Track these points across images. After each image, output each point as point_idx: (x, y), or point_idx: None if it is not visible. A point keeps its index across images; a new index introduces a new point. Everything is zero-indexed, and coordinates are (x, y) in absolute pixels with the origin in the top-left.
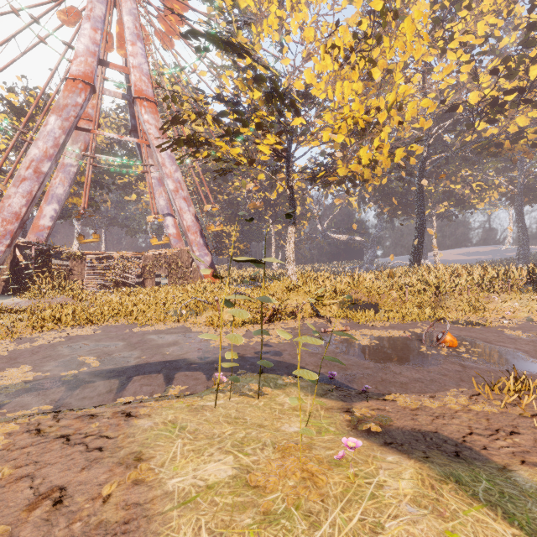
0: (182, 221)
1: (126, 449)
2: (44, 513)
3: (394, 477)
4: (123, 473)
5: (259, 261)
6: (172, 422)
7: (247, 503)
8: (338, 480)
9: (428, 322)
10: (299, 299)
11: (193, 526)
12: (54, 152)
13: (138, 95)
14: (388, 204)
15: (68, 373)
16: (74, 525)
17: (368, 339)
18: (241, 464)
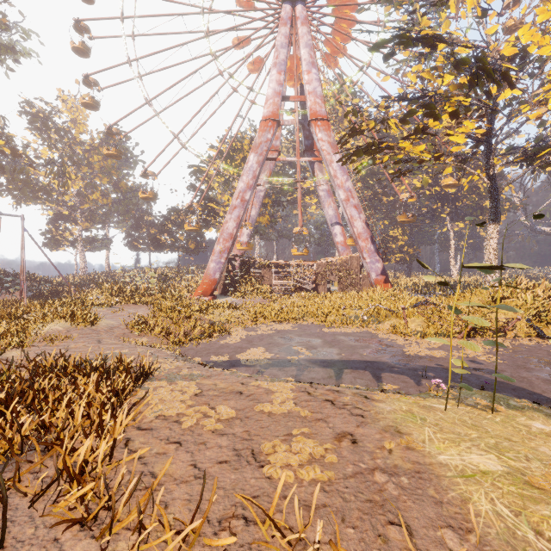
0: (352, 229)
1: (382, 421)
2: (349, 446)
3: None
4: (392, 438)
5: (496, 267)
6: (409, 412)
7: (537, 498)
8: None
9: None
10: (509, 314)
11: (484, 496)
12: (253, 182)
13: (313, 117)
14: None
15: (292, 358)
16: (376, 460)
17: None
18: (509, 465)
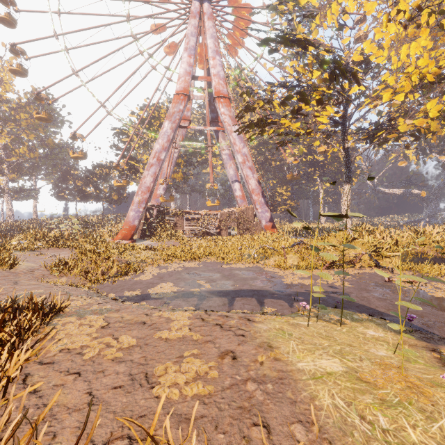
0: (248, 186)
1: (259, 339)
2: (230, 362)
3: None
4: (264, 352)
5: (343, 216)
6: (280, 329)
7: (364, 390)
8: (444, 396)
9: None
10: (357, 250)
11: (327, 392)
12: (167, 145)
13: (217, 95)
14: None
15: (195, 290)
16: (249, 372)
17: (443, 292)
18: (347, 365)
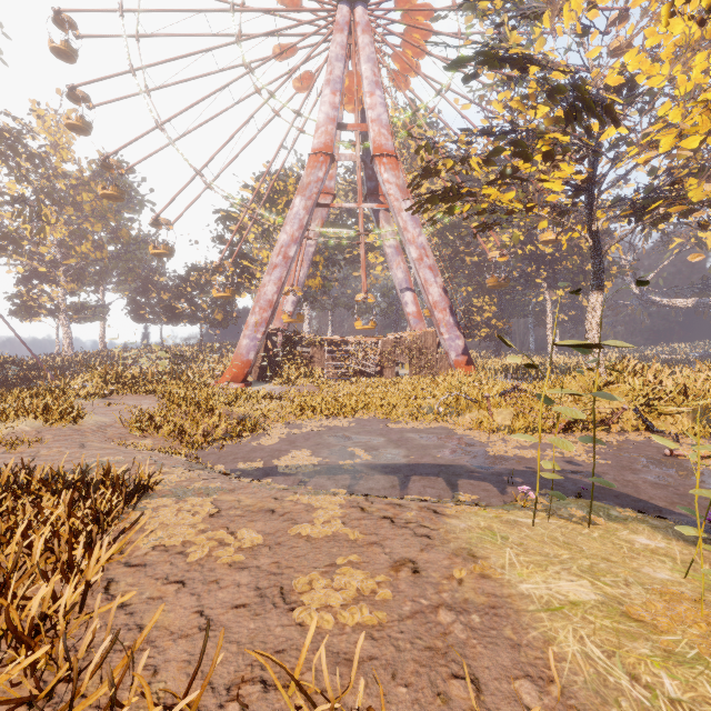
0: (427, 297)
1: (454, 543)
2: (409, 577)
3: None
4: (464, 564)
5: (593, 345)
6: (488, 529)
7: (635, 633)
8: None
9: None
10: (614, 403)
11: (572, 633)
12: (299, 234)
13: (377, 152)
14: None
15: (345, 462)
16: (442, 594)
17: None
18: (604, 592)
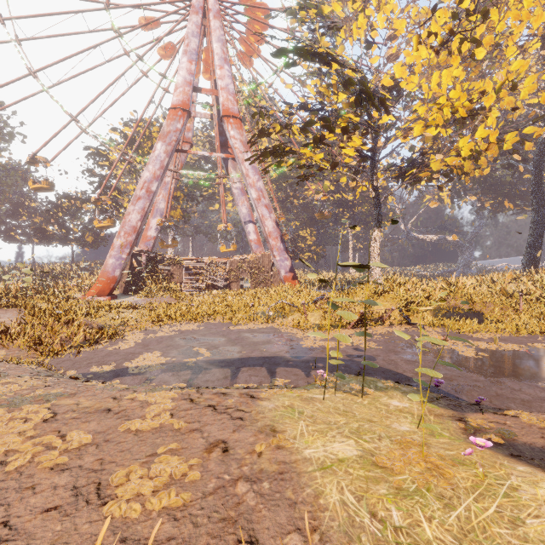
0: (264, 228)
1: (261, 422)
2: (219, 456)
3: (529, 484)
4: (266, 439)
5: (364, 266)
6: (290, 407)
7: (379, 478)
8: (465, 476)
9: None
10: (387, 305)
11: (336, 486)
12: (160, 173)
13: (226, 113)
14: (491, 197)
15: (189, 360)
16: (243, 468)
17: (474, 351)
18: (363, 448)
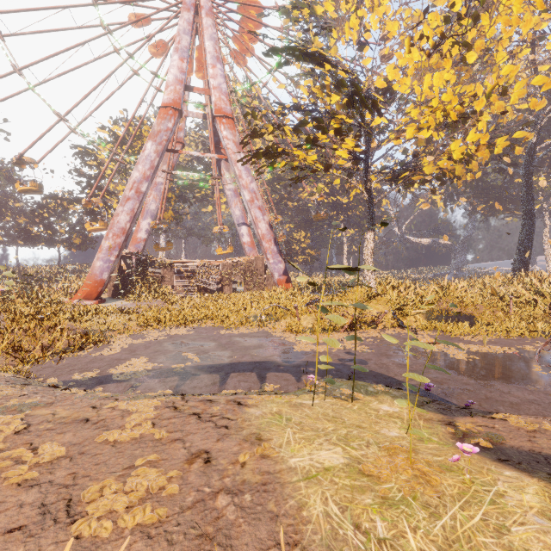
0: (257, 230)
1: (246, 430)
2: (200, 468)
3: (516, 489)
4: (250, 448)
5: (354, 269)
6: (278, 413)
7: (365, 487)
8: (452, 483)
9: (541, 339)
10: (380, 308)
11: (320, 496)
12: (151, 173)
13: (218, 113)
14: (483, 200)
15: (177, 366)
16: (224, 479)
17: (464, 353)
18: (350, 455)
